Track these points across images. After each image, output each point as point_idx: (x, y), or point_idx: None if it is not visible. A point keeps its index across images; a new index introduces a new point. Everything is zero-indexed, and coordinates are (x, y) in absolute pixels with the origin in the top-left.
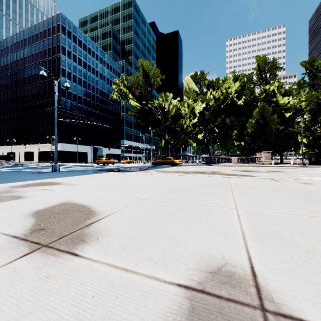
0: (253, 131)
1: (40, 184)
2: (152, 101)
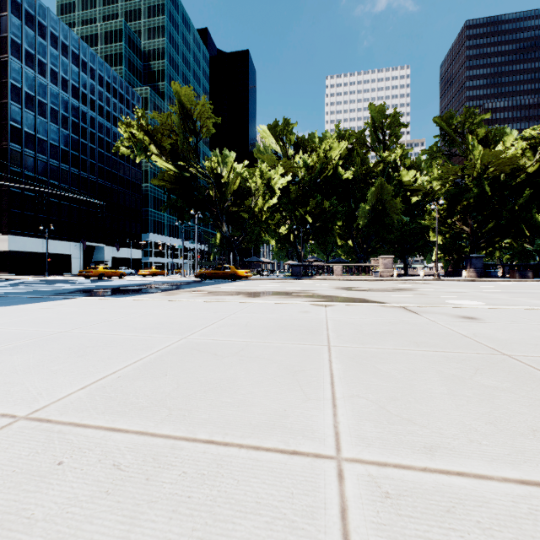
0: (365, 223)
1: None
2: (198, 162)
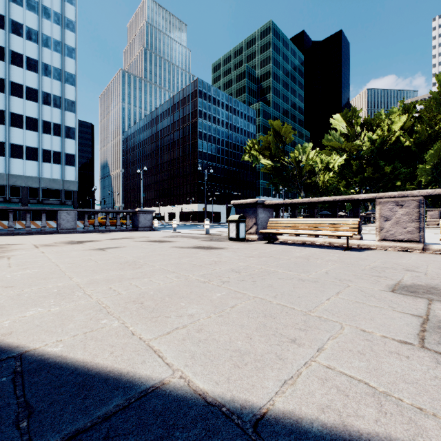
0: (430, 180)
1: None
2: (285, 156)
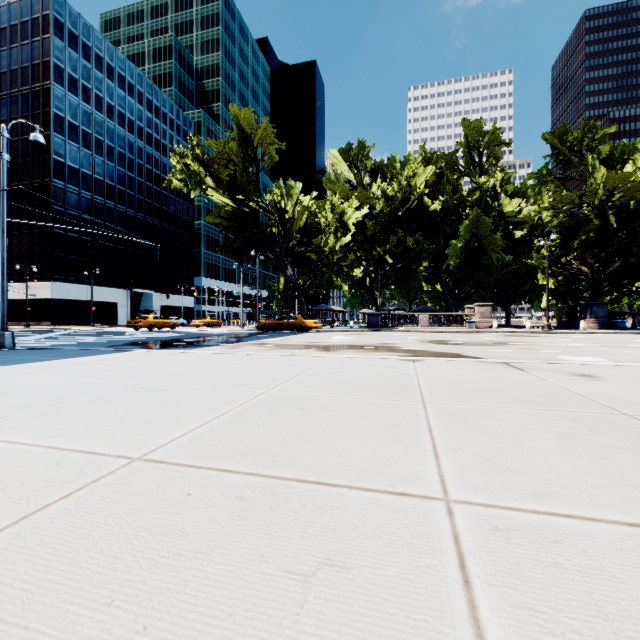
0: (457, 264)
1: None
2: (259, 195)
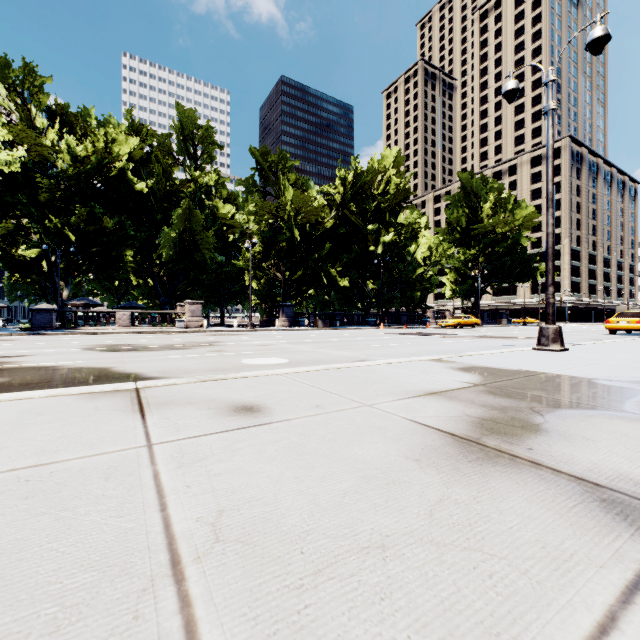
0: (171, 257)
1: None
2: None
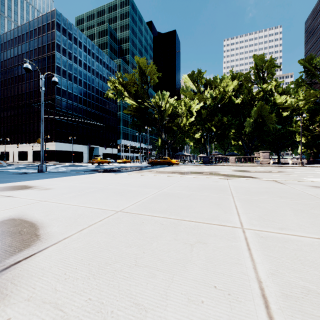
0: (250, 130)
1: (7, 189)
2: (149, 99)
